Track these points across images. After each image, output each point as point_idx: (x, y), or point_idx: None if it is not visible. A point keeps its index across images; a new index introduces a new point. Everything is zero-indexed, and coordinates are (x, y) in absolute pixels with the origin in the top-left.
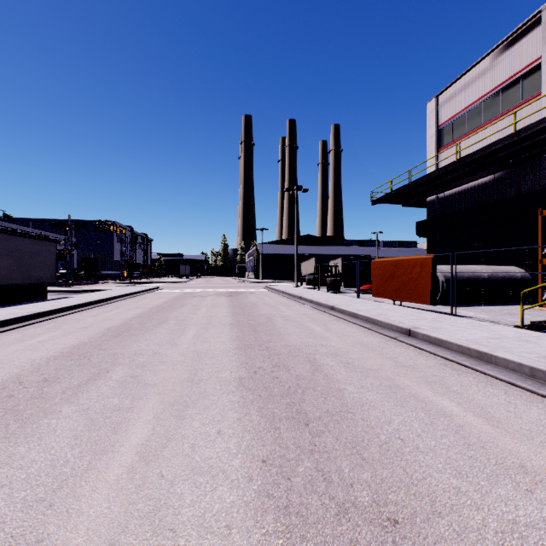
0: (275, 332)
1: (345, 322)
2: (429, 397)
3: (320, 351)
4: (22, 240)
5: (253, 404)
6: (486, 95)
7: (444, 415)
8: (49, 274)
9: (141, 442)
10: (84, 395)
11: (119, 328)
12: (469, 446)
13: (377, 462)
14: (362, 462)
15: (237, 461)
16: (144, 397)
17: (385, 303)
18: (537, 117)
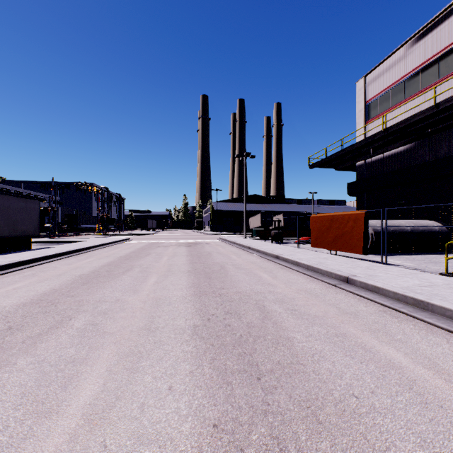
0: (227, 279)
1: (288, 270)
2: (375, 346)
3: (268, 298)
4: (9, 198)
5: (206, 355)
6: (408, 74)
7: (393, 368)
8: (33, 227)
9: (89, 401)
10: (43, 345)
11: (89, 276)
12: (427, 405)
13: (335, 427)
14: (318, 427)
15: (187, 425)
16: (100, 346)
17: (322, 252)
18: (452, 92)
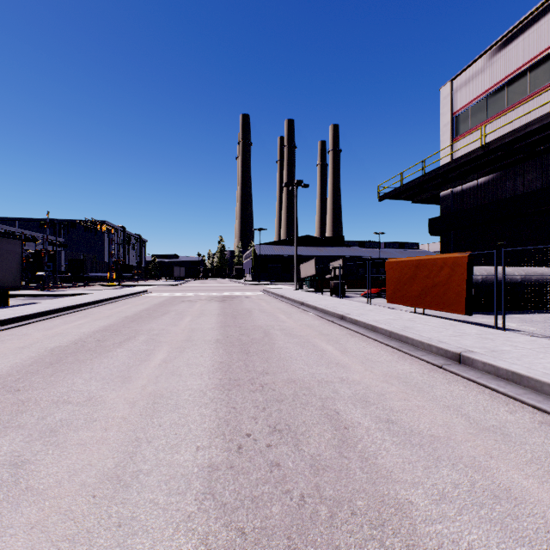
0: (273, 355)
1: (362, 338)
2: None
3: (341, 394)
4: None
5: None
6: (511, 74)
7: None
8: (12, 276)
9: None
10: None
11: (66, 349)
12: None
13: None
14: None
15: None
16: None
17: (401, 310)
18: None
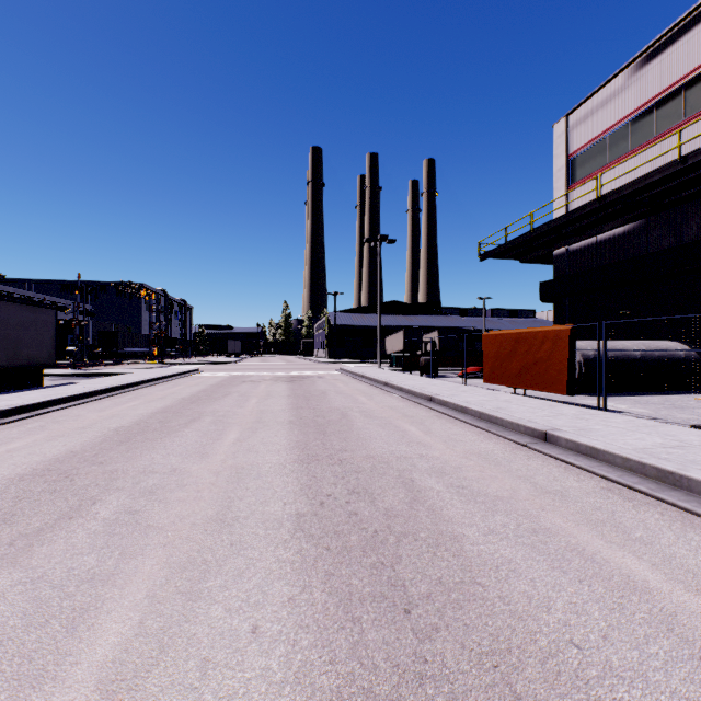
0: (351, 435)
1: (449, 420)
2: (601, 551)
3: (418, 467)
4: (7, 305)
5: (317, 567)
6: (635, 112)
7: (636, 590)
8: (47, 352)
9: (112, 655)
10: (43, 549)
11: (131, 429)
12: None
13: None
14: None
15: None
16: (140, 552)
17: (500, 391)
18: None
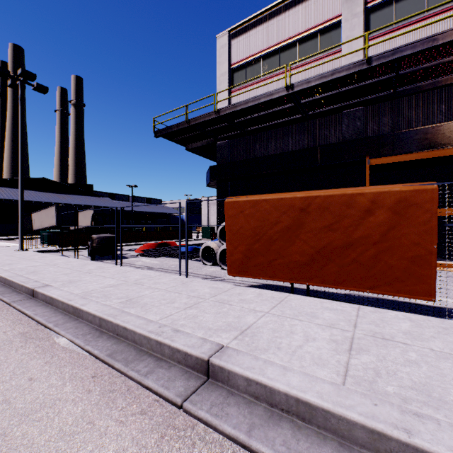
0: None
1: None
2: None
3: None
4: None
5: None
6: (284, 41)
7: None
8: None
9: None
10: None
11: None
12: None
13: None
14: None
15: None
16: None
17: (237, 281)
18: None
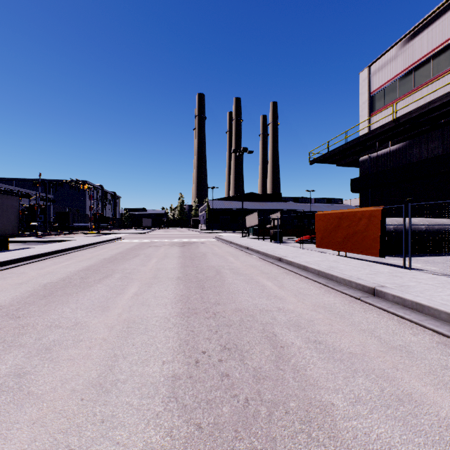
0: (223, 289)
1: (295, 276)
2: None
3: (278, 320)
4: None
5: None
6: (417, 61)
7: None
8: (11, 226)
9: None
10: None
11: (56, 285)
12: None
13: None
14: None
15: None
16: (4, 434)
17: (327, 253)
18: None
